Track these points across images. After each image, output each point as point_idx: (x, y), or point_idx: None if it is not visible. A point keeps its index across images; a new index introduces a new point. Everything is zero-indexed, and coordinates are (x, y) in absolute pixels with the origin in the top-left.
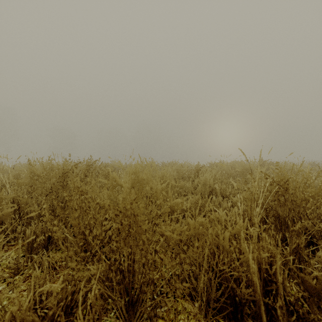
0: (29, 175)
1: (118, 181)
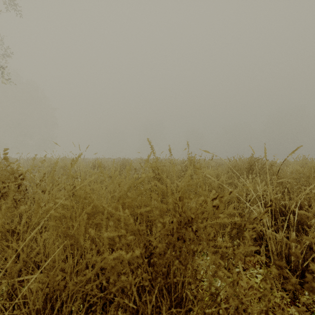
0: (227, 165)
1: (301, 170)
